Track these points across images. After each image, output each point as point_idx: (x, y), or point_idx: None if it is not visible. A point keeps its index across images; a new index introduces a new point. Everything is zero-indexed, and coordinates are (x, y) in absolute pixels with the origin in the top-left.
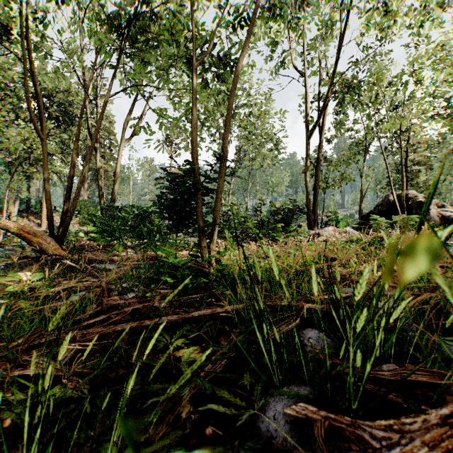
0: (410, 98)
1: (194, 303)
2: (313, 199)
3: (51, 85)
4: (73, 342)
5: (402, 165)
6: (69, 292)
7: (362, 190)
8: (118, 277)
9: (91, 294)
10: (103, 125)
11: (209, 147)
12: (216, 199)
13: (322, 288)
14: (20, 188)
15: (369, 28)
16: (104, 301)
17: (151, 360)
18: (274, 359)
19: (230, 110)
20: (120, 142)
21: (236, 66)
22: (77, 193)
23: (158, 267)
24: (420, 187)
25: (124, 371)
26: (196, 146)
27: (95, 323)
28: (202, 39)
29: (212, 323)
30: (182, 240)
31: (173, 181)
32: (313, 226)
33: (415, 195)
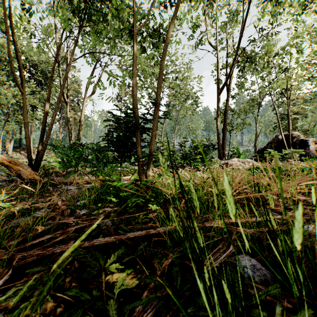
0: (296, 62)
1: (131, 221)
2: (222, 139)
3: (36, 58)
4: (9, 268)
5: (288, 113)
6: (34, 209)
7: (256, 132)
8: (76, 196)
9: (44, 213)
10: (73, 87)
11: (147, 102)
12: (151, 135)
13: (247, 211)
14: (14, 131)
15: (263, 14)
16: (56, 219)
17: (80, 293)
18: (218, 313)
19: (162, 66)
20: (84, 98)
21: (167, 31)
22: (48, 133)
23: (107, 188)
24: (298, 130)
25: (53, 303)
26: (136, 94)
27: (46, 239)
28: (141, 15)
29: (146, 244)
30: (127, 168)
31: (117, 121)
32: (222, 157)
33: (297, 134)
